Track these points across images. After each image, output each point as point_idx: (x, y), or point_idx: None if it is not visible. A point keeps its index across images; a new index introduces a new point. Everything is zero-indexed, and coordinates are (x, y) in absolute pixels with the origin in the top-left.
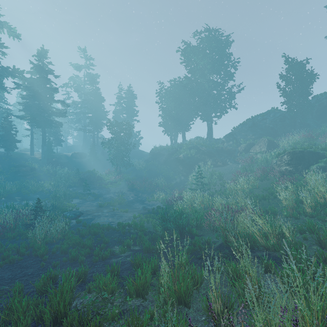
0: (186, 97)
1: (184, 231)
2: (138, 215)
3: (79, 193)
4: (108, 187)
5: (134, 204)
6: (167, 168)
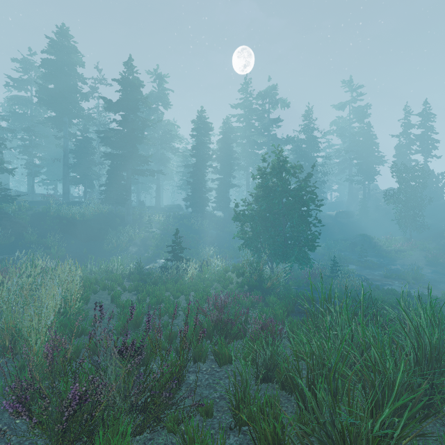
0: None
1: None
2: None
3: (353, 259)
4: (391, 256)
5: (439, 284)
6: None
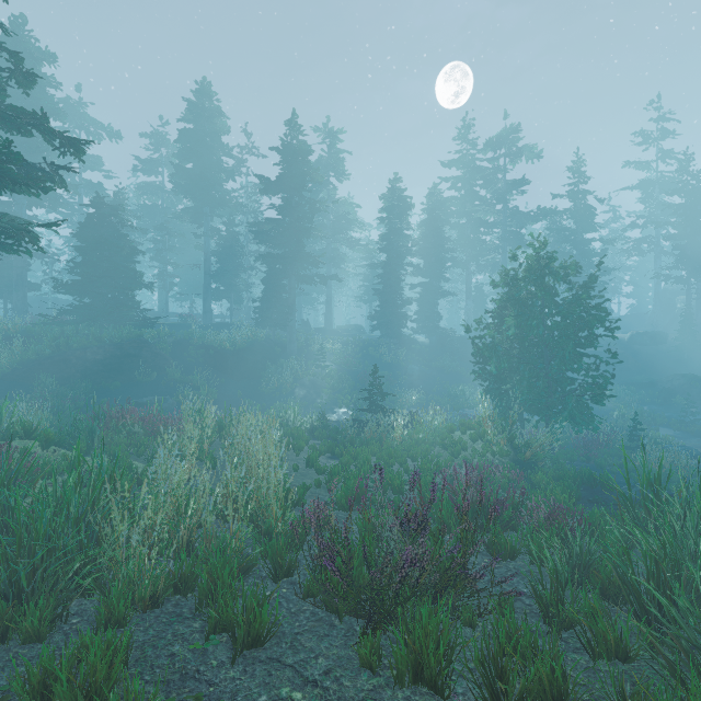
0: None
1: None
2: None
3: (667, 419)
4: None
5: None
6: None
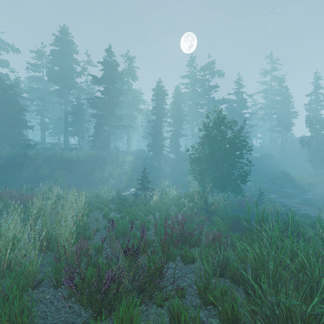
0: None
1: None
2: None
3: (274, 190)
4: (305, 188)
5: None
6: None
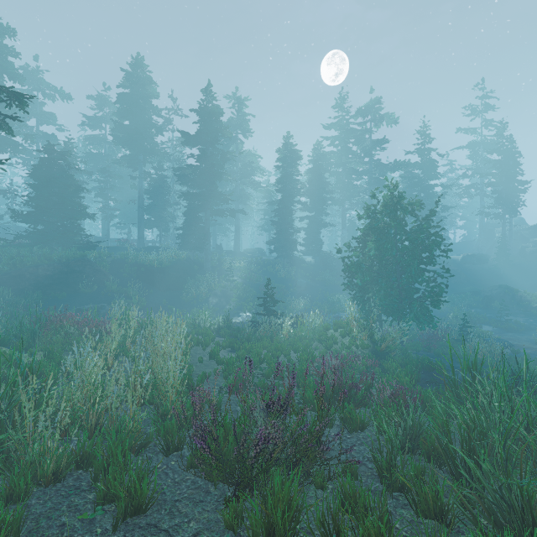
0: None
1: None
2: None
3: (488, 319)
4: None
5: None
6: None
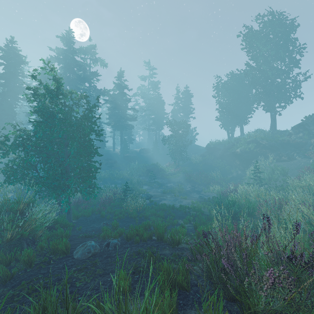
0: (245, 89)
1: (236, 216)
2: (196, 202)
3: (147, 181)
4: (169, 177)
5: (191, 194)
6: (223, 162)
